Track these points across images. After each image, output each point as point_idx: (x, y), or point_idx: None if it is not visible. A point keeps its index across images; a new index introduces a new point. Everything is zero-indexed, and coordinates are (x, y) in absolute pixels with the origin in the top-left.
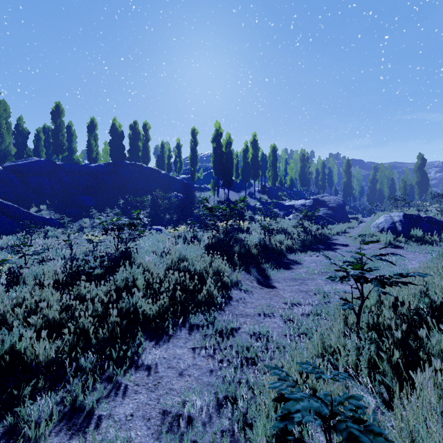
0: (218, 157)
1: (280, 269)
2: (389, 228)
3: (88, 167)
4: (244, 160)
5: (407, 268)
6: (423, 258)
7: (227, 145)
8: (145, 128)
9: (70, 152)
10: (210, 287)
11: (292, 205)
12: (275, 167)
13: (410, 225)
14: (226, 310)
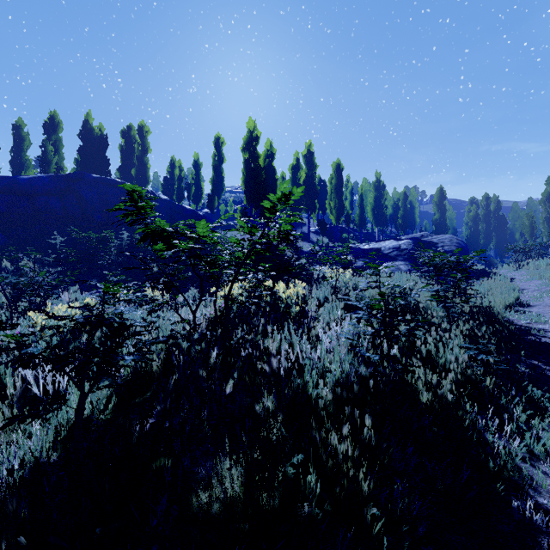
0: (252, 174)
1: None
2: None
3: (15, 180)
4: (294, 181)
5: None
6: None
7: (267, 157)
8: (140, 132)
9: (19, 167)
10: None
11: (377, 249)
12: (340, 195)
13: None
14: None
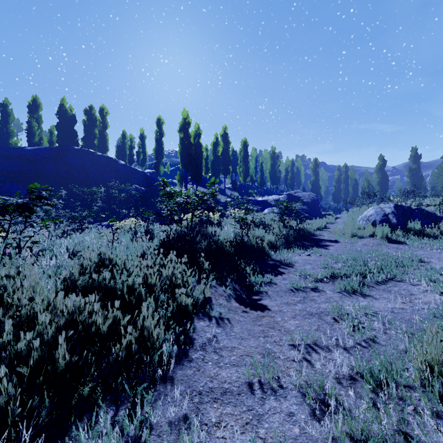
0: (186, 148)
1: (267, 275)
2: (382, 220)
3: (23, 151)
4: (214, 153)
5: (441, 269)
6: (440, 255)
7: (196, 136)
8: (101, 113)
9: (5, 136)
10: (148, 324)
11: (265, 201)
12: (246, 163)
13: (403, 217)
14: (178, 379)
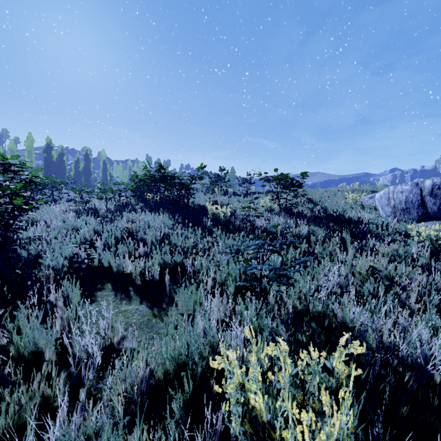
0: (49, 165)
1: None
2: None
3: None
4: (76, 168)
5: None
6: None
7: (60, 155)
8: None
9: None
10: None
11: None
12: (106, 176)
13: None
14: None
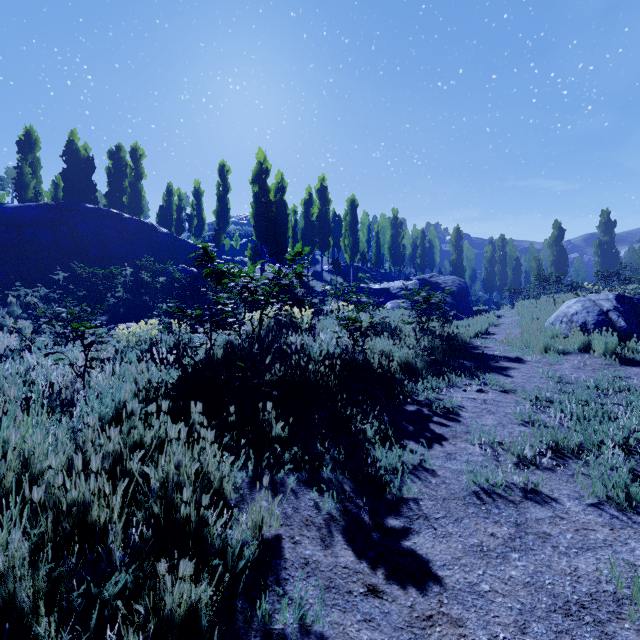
0: (262, 209)
1: (409, 444)
2: (598, 322)
3: (0, 209)
4: (306, 217)
5: None
6: None
7: (278, 191)
8: (134, 155)
9: None
10: None
11: (386, 289)
12: (355, 233)
13: (636, 317)
14: None
